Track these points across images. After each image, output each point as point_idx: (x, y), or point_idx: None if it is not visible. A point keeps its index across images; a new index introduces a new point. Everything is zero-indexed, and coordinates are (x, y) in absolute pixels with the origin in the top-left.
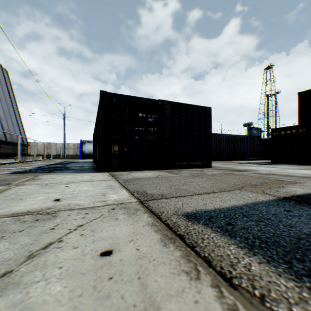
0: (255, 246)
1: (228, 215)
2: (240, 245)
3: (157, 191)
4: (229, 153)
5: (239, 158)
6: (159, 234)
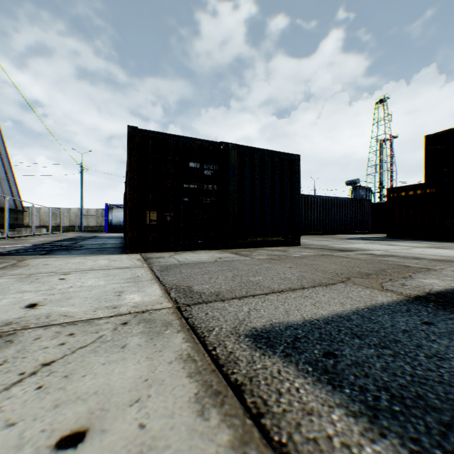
0: (381, 409)
1: (327, 333)
2: (352, 409)
3: (210, 286)
4: (326, 223)
5: (341, 231)
6: (195, 383)
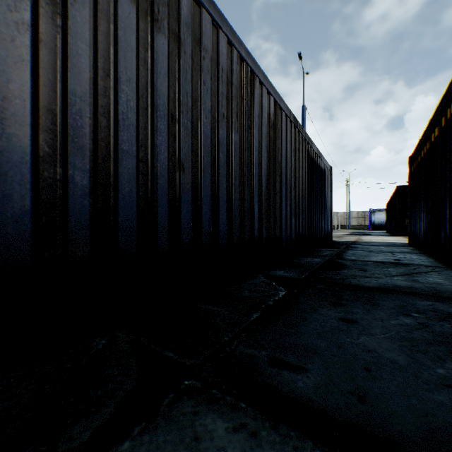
0: None
1: None
2: None
3: None
4: None
5: None
6: None
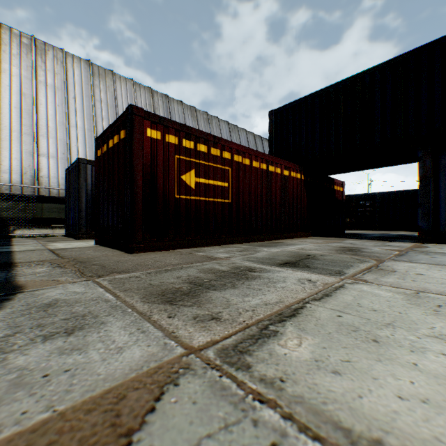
0: None
1: None
2: None
3: None
4: None
5: None
6: None
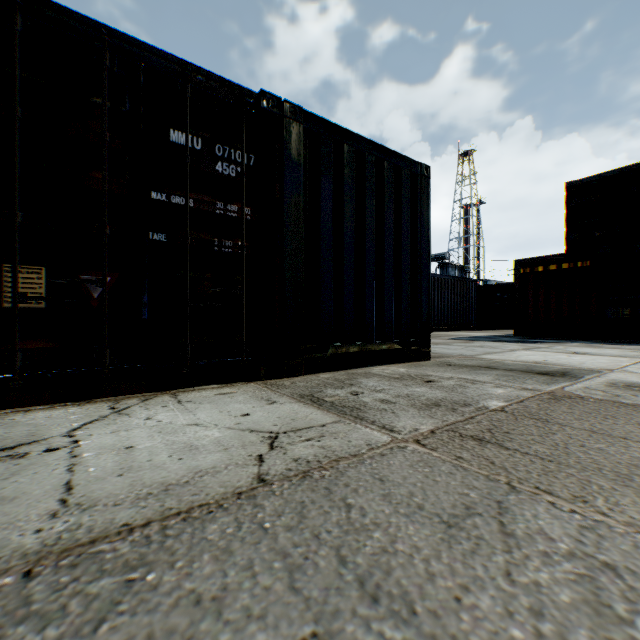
0: None
1: None
2: None
3: None
4: None
5: (440, 327)
6: None
